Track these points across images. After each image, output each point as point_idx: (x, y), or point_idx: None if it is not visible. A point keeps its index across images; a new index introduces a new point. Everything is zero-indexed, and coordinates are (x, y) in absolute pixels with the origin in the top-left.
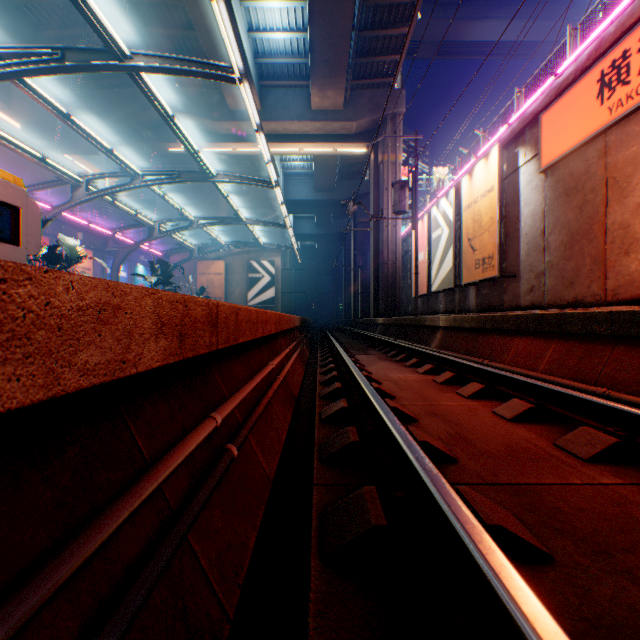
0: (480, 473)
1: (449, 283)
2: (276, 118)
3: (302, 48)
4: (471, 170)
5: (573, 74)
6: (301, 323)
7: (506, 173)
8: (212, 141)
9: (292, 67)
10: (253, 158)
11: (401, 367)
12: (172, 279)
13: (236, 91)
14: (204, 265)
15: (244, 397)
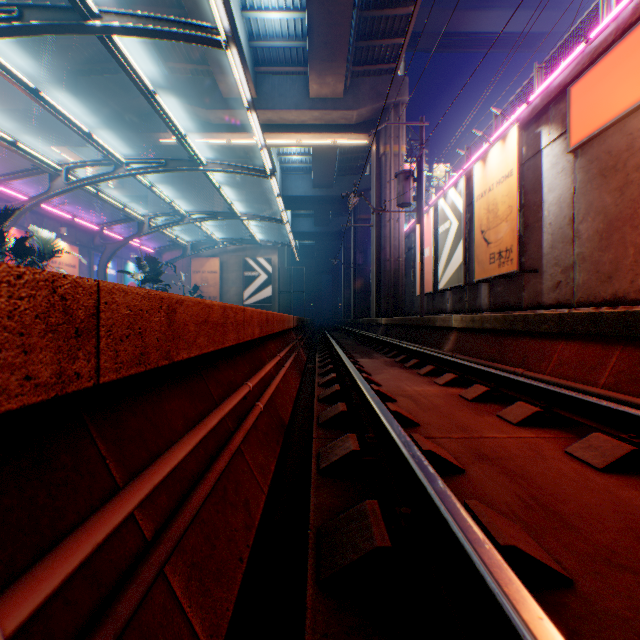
0: (639, 629)
1: (459, 280)
2: (272, 106)
3: (299, 30)
4: (485, 155)
5: (613, 34)
6: (298, 323)
7: (526, 157)
8: (205, 131)
9: (289, 51)
10: (249, 151)
11: (414, 376)
12: (165, 277)
13: (229, 77)
14: (198, 263)
15: (160, 481)
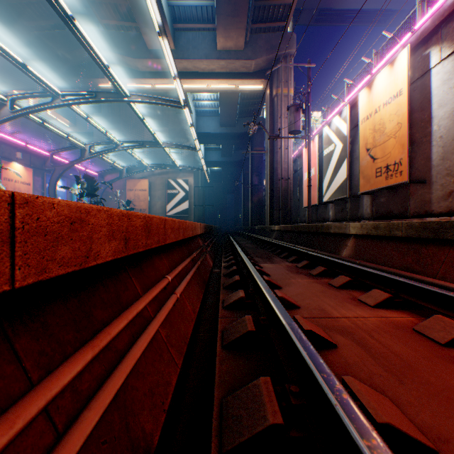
0: None
1: (343, 193)
2: (187, 56)
3: None
4: (371, 81)
5: None
6: (205, 230)
7: (412, 79)
8: (134, 77)
9: (200, 10)
10: (170, 96)
11: (329, 289)
12: (106, 194)
13: (152, 30)
14: (131, 183)
15: None
